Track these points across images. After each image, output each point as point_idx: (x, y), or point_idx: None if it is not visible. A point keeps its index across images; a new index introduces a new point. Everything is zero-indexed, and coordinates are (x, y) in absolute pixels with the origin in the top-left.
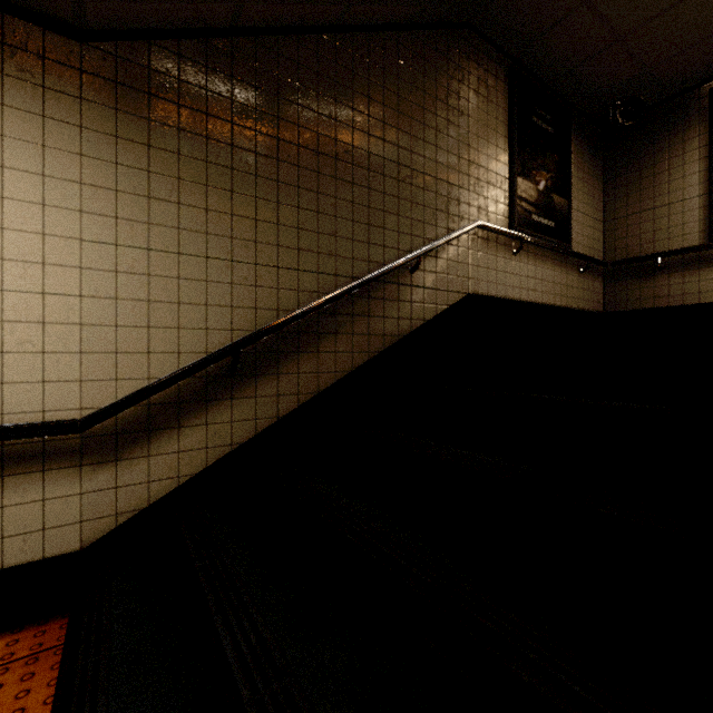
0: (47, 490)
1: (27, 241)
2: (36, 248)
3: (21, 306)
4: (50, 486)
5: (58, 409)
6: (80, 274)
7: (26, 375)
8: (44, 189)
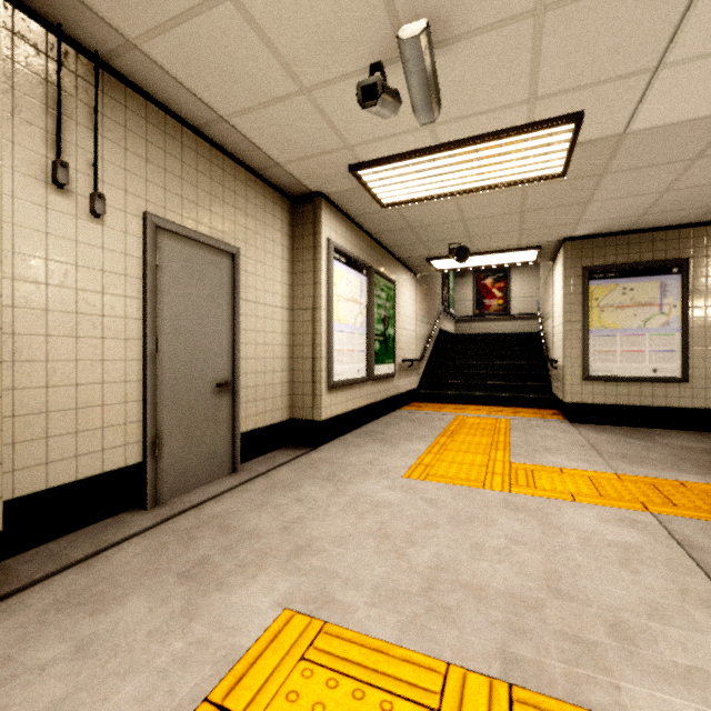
0: (532, 323)
1: (530, 290)
2: (531, 291)
3: (529, 299)
4: (533, 323)
5: (533, 312)
6: (536, 294)
7: (530, 308)
8: (532, 283)
